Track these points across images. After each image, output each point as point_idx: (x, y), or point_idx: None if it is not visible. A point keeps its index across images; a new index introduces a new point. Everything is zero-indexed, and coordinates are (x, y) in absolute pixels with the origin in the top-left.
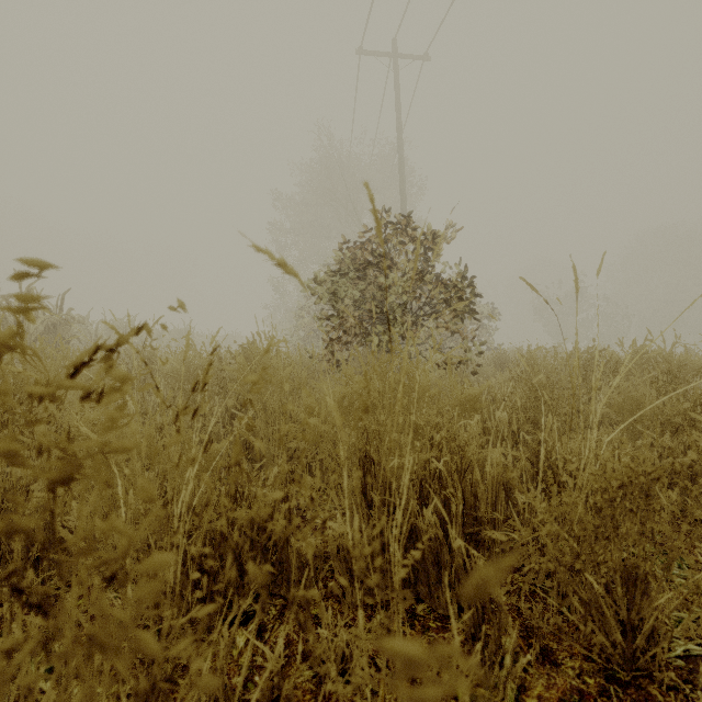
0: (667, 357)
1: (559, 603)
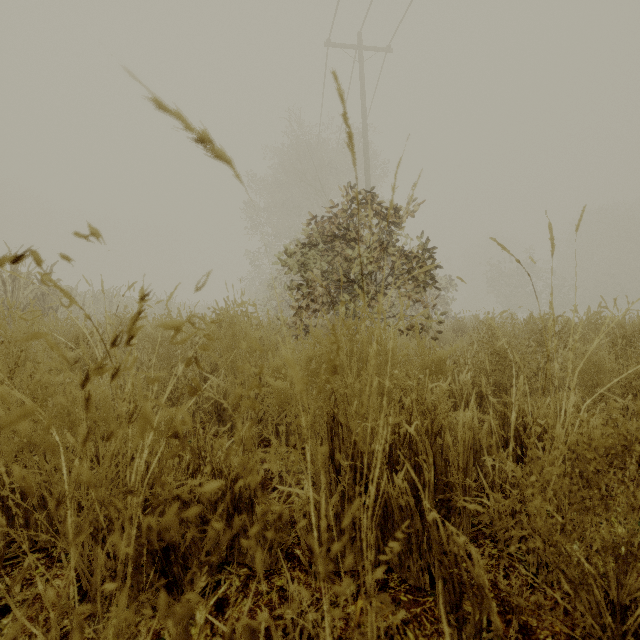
0: (622, 322)
1: (542, 580)
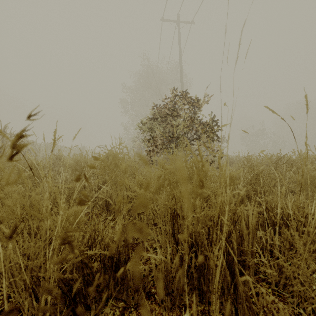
0: None
1: None
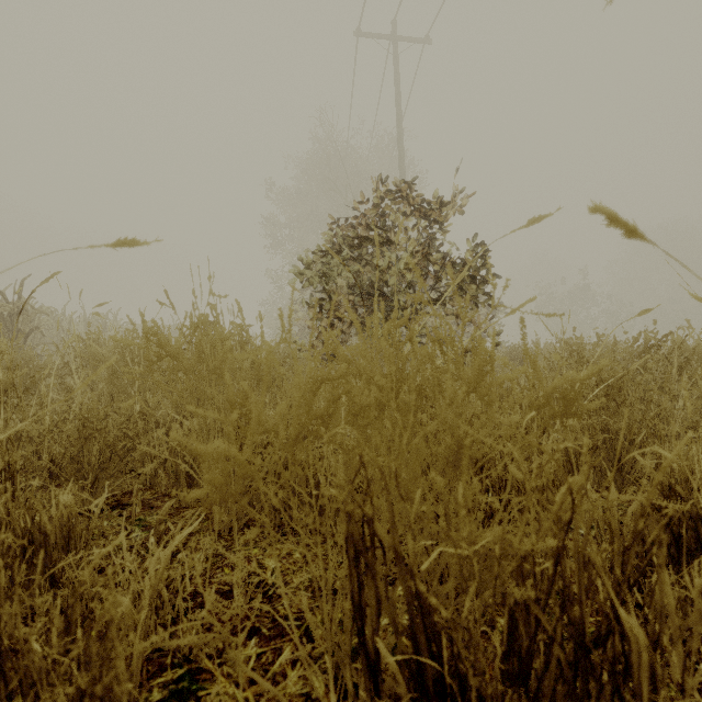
0: None
1: None
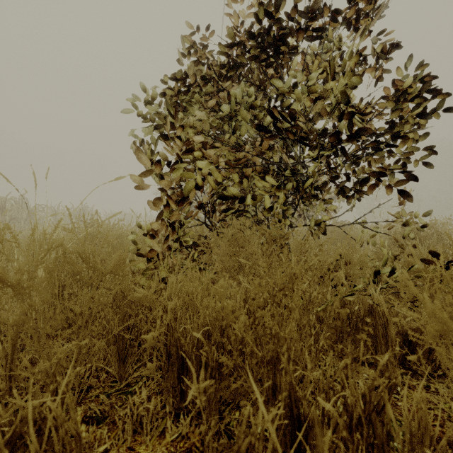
0: None
1: None
